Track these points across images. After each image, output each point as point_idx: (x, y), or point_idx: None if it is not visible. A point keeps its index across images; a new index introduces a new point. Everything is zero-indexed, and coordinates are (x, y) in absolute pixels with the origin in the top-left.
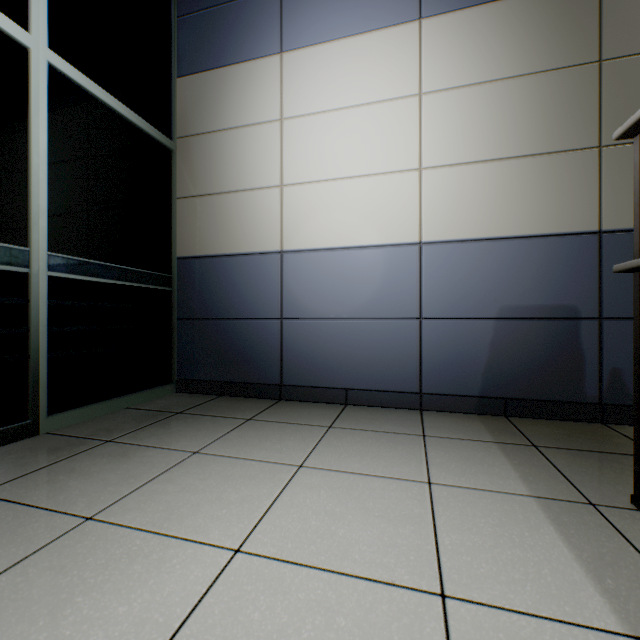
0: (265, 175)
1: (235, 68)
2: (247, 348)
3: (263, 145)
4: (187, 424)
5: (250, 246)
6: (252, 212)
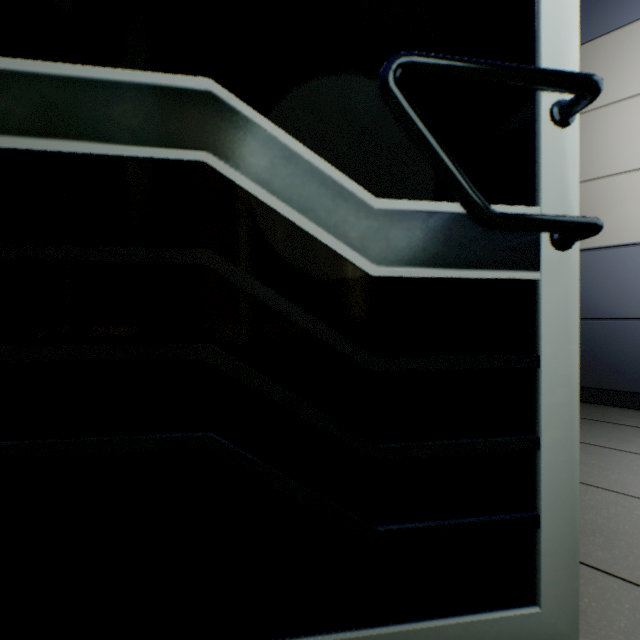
0: (635, 155)
1: (586, 47)
2: (605, 351)
3: (632, 122)
4: (601, 429)
5: (610, 238)
6: (613, 200)
